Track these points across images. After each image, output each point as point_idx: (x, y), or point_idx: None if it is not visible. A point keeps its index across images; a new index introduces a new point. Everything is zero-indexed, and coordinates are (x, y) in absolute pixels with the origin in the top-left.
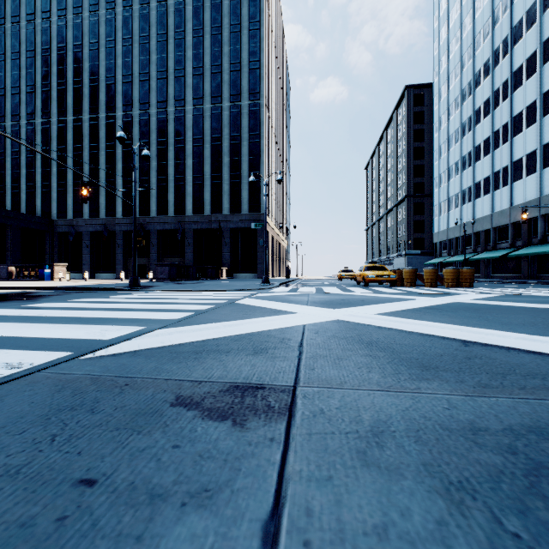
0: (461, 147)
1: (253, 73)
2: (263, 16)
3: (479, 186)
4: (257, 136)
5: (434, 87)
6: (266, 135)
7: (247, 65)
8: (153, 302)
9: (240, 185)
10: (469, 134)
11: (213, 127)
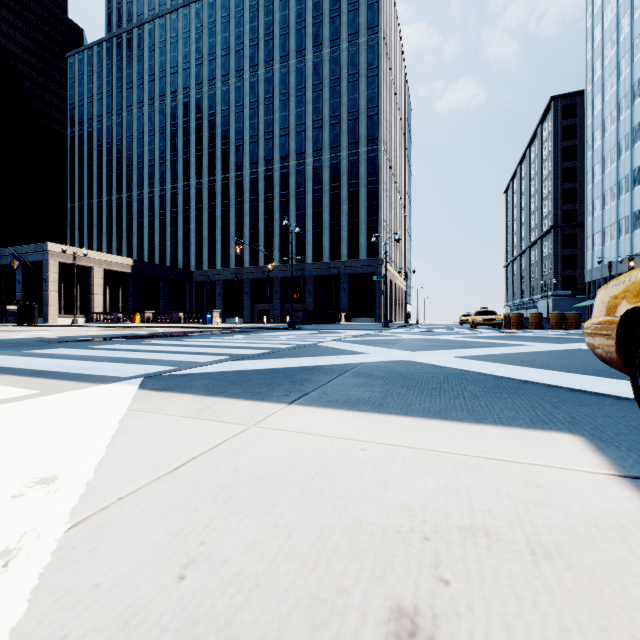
0: (618, 170)
1: (371, 119)
2: (381, 61)
3: (638, 216)
4: (375, 182)
5: (587, 98)
6: (384, 180)
7: (365, 112)
8: (323, 333)
9: (358, 231)
10: (627, 154)
11: (331, 176)
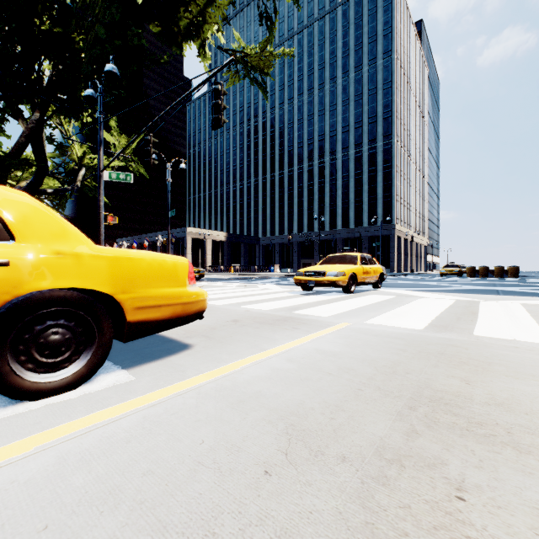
0: None
1: (386, 121)
2: (394, 76)
3: None
4: (389, 167)
5: None
6: (397, 164)
7: (381, 116)
8: None
9: (376, 205)
10: None
11: (355, 166)
